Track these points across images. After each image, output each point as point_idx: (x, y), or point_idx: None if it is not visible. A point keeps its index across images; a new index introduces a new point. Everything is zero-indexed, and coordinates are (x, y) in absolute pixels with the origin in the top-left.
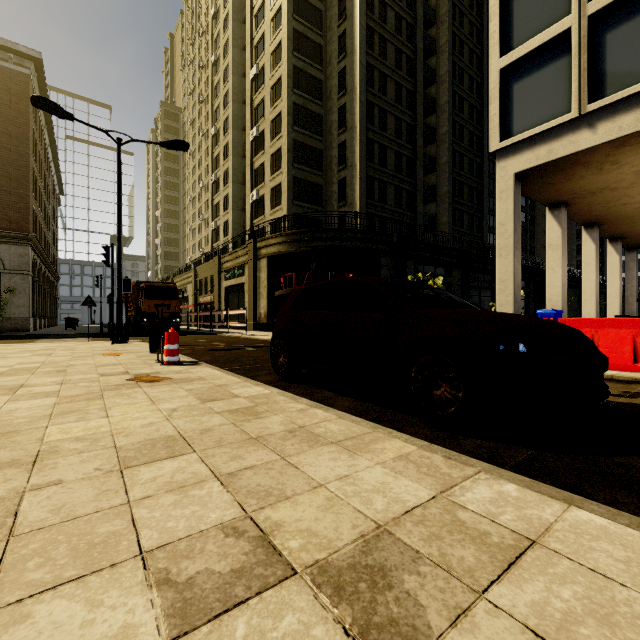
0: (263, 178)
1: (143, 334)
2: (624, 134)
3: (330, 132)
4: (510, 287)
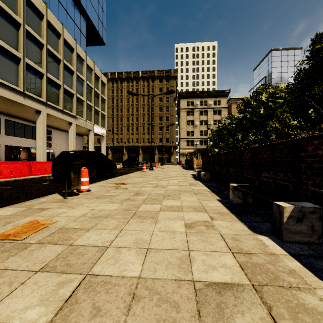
0: None
1: None
2: None
3: None
4: None
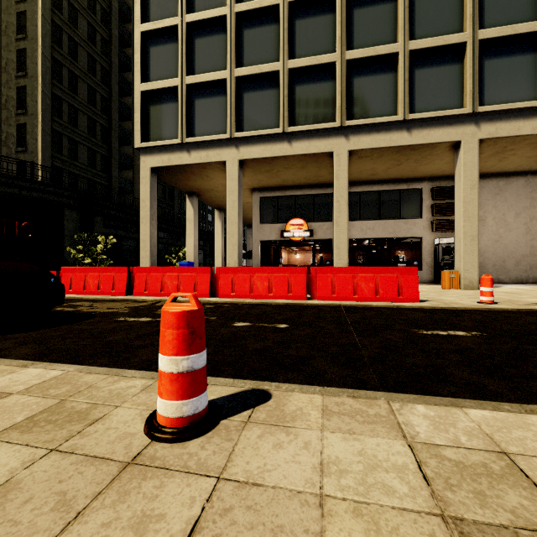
0: None
1: None
2: (202, 162)
3: (6, 69)
4: (148, 245)
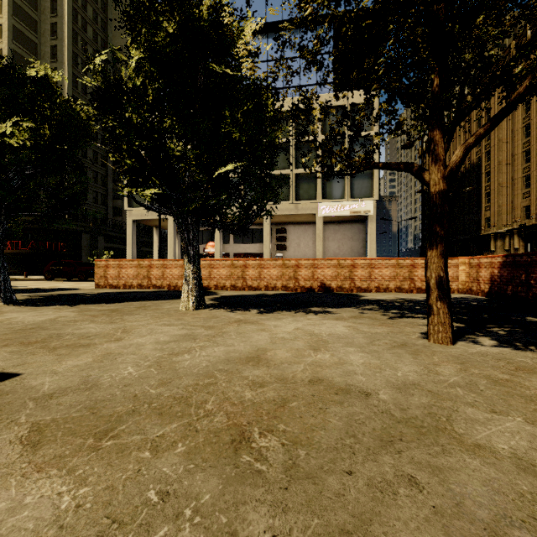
0: None
1: None
2: (157, 218)
3: None
4: (131, 257)
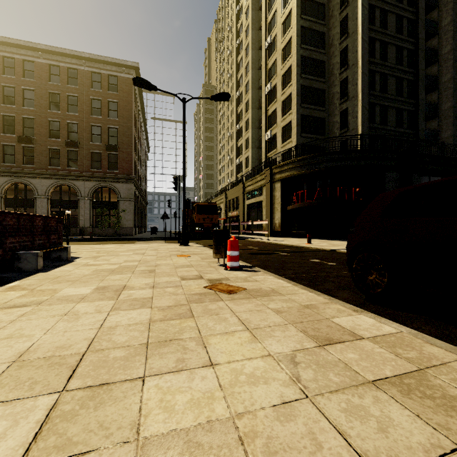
0: (275, 121)
1: (195, 238)
2: None
3: (332, 73)
4: None
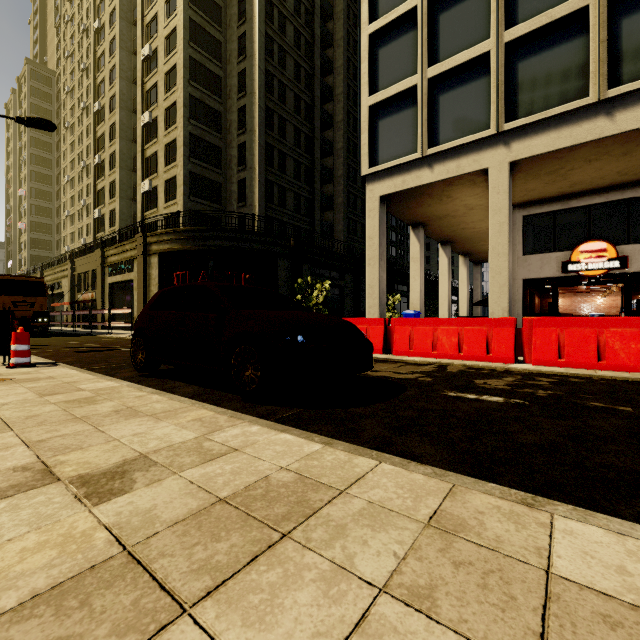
0: (156, 168)
1: None
2: (450, 176)
3: (230, 131)
4: (376, 292)
